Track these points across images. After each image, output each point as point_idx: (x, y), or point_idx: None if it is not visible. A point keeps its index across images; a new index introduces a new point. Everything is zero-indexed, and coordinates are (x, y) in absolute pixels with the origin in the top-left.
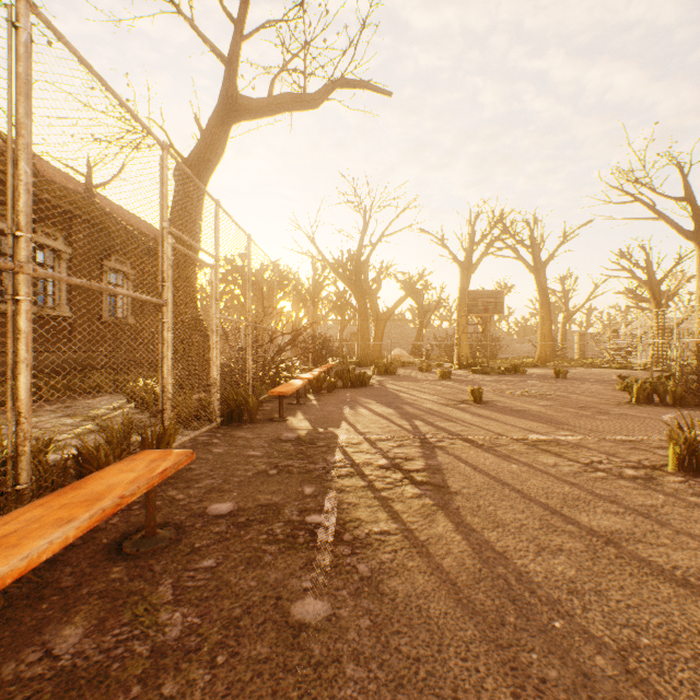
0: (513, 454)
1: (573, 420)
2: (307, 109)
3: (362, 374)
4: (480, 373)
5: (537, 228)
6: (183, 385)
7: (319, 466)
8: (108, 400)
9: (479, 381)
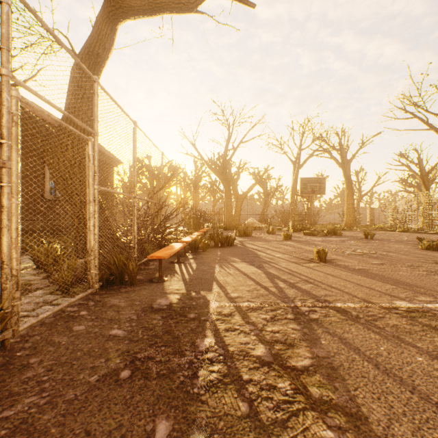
0: (402, 334)
1: (418, 281)
2: (184, 12)
3: (228, 237)
4: (310, 235)
5: (344, 137)
6: (78, 249)
7: (185, 360)
8: (23, 260)
9: (312, 241)
